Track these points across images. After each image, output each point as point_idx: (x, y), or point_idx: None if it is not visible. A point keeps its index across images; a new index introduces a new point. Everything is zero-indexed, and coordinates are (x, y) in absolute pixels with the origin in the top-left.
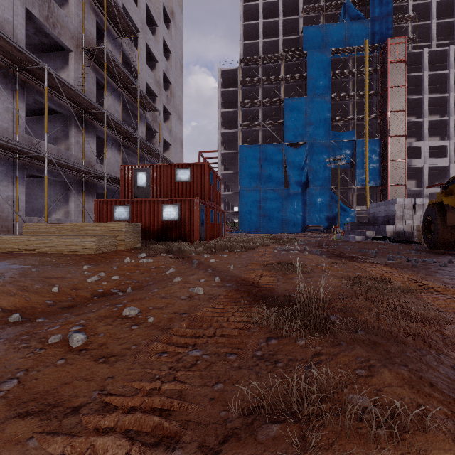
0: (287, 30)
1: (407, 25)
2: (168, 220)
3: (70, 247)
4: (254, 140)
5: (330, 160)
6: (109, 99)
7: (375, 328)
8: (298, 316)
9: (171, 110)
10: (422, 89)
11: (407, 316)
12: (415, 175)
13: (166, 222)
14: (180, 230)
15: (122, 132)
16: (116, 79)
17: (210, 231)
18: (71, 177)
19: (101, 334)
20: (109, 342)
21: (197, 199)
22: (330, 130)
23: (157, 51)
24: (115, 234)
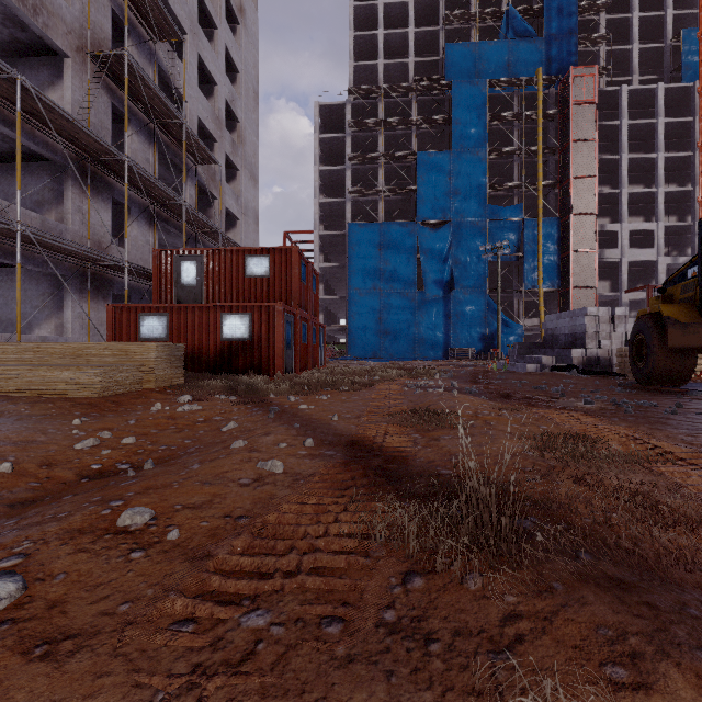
0: (421, 49)
1: (597, 49)
2: (232, 340)
3: (55, 386)
4: (371, 216)
5: (486, 248)
6: (135, 141)
7: (612, 548)
8: (464, 525)
9: (240, 164)
10: (619, 146)
11: (656, 514)
12: (609, 273)
13: (228, 343)
14: (252, 356)
15: (157, 195)
16: (146, 108)
17: (301, 357)
18: (67, 267)
19: (59, 576)
20: (71, 596)
21: (279, 305)
22: (486, 203)
23: (216, 68)
24: (138, 363)
